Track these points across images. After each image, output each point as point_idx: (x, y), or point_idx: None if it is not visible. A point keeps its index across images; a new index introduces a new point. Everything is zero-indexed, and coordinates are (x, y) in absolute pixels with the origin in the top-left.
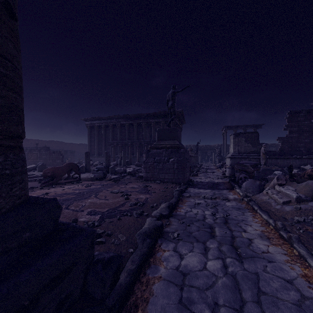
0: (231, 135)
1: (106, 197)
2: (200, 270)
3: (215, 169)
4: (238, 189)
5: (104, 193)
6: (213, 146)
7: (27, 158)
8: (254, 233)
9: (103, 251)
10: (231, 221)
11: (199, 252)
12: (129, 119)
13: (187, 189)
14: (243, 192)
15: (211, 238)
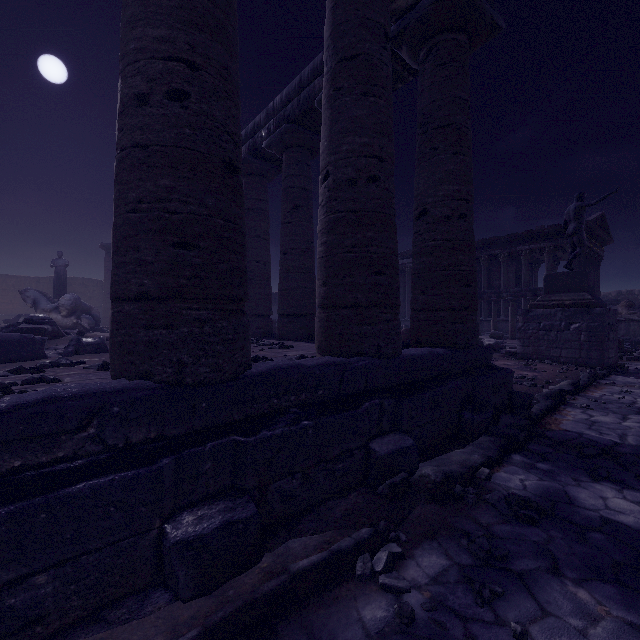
0: None
1: None
2: (613, 423)
3: None
4: None
5: None
6: None
7: None
8: None
9: None
10: None
11: (615, 417)
12: None
13: (608, 376)
14: None
15: (636, 414)
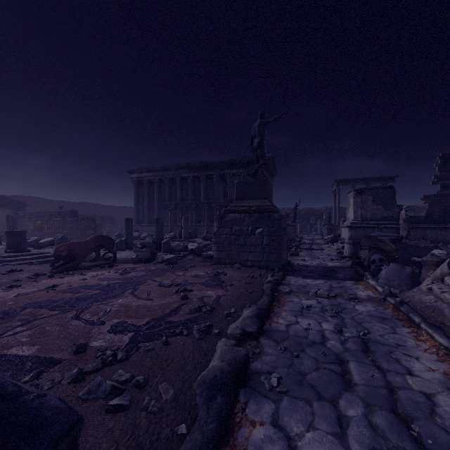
0: (349, 192)
1: (149, 294)
2: None
3: (324, 244)
4: (371, 279)
5: (148, 287)
6: (319, 210)
7: (46, 227)
8: (430, 378)
9: (121, 434)
10: (376, 347)
11: (329, 431)
12: (194, 170)
13: (284, 278)
14: (386, 288)
15: (345, 389)
